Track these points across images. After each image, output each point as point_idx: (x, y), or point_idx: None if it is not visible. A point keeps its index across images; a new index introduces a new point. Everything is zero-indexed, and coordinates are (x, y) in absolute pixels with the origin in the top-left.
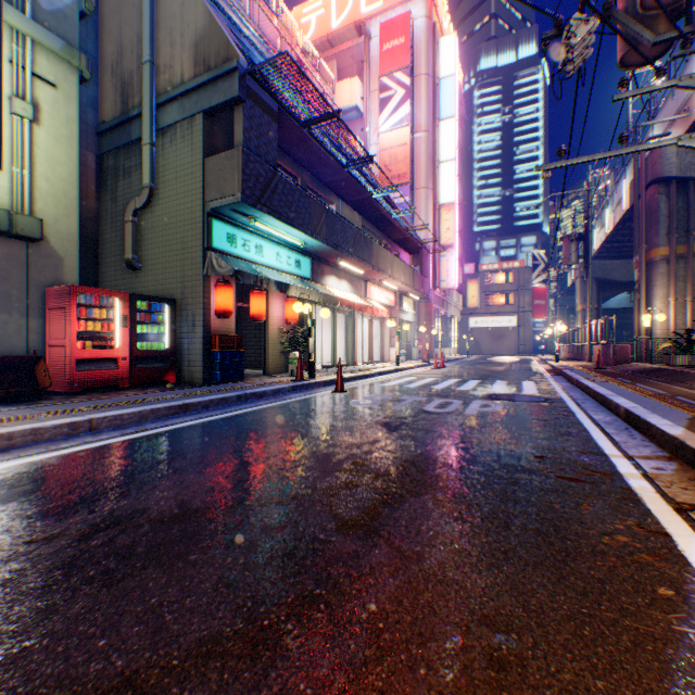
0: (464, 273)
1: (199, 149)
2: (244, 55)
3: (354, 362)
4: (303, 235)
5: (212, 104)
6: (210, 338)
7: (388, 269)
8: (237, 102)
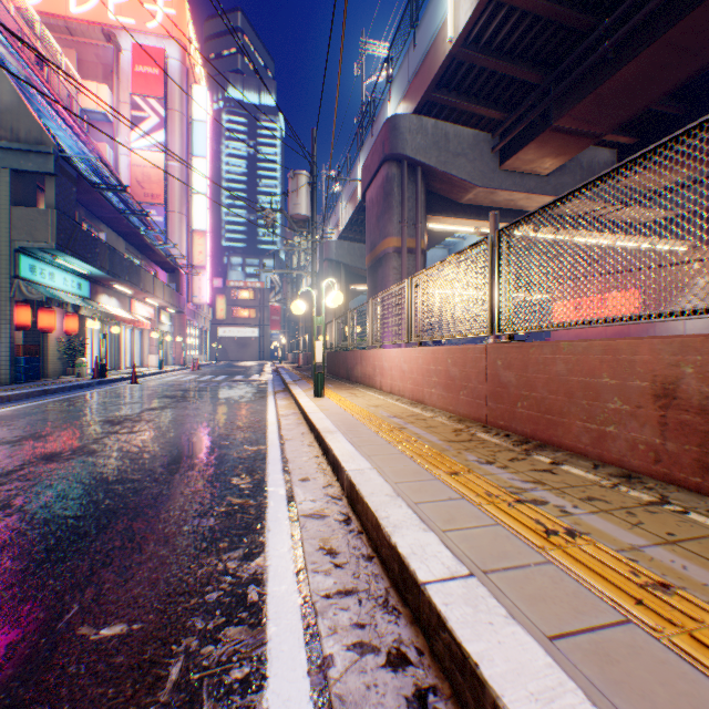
0: (214, 286)
1: (6, 196)
2: (46, 127)
3: (120, 367)
4: (94, 268)
5: (24, 168)
6: (16, 347)
7: (153, 290)
8: (51, 175)
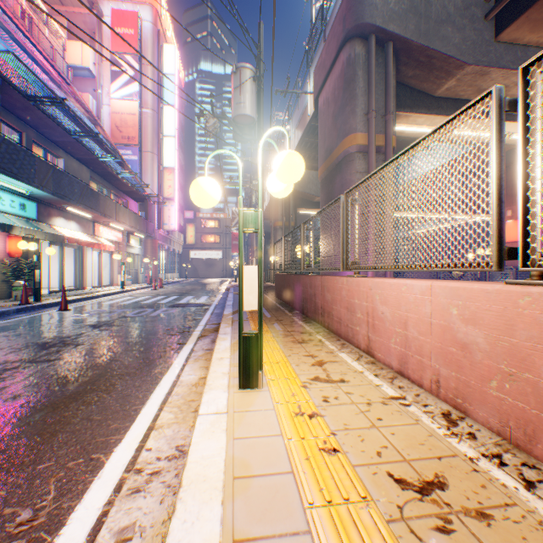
0: (187, 217)
1: None
2: None
3: (84, 286)
4: (29, 186)
5: None
6: None
7: (115, 215)
8: None
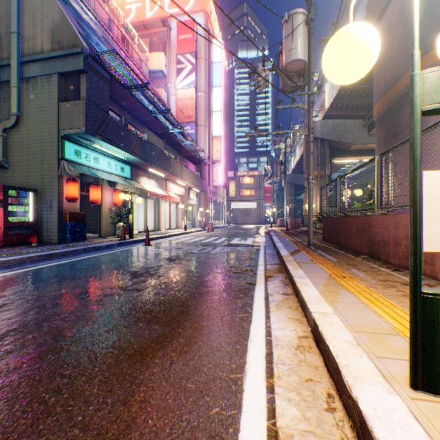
0: (228, 176)
1: (55, 96)
2: (87, 41)
3: (159, 229)
4: (126, 153)
5: (65, 70)
6: (63, 214)
7: (180, 174)
8: (82, 72)
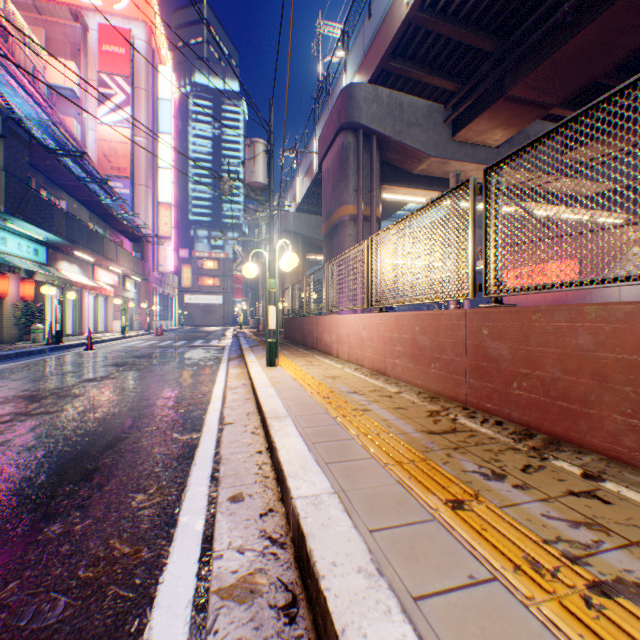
0: (181, 256)
1: None
2: None
3: (83, 332)
4: (50, 234)
5: None
6: None
7: (116, 258)
8: None
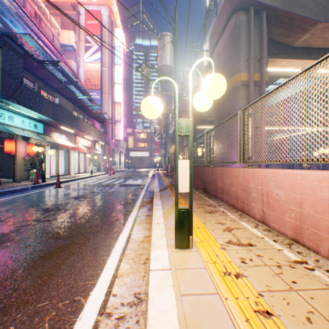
0: (128, 132)
1: None
2: (2, 20)
3: (70, 173)
4: (39, 114)
5: None
6: None
7: (87, 131)
8: None
